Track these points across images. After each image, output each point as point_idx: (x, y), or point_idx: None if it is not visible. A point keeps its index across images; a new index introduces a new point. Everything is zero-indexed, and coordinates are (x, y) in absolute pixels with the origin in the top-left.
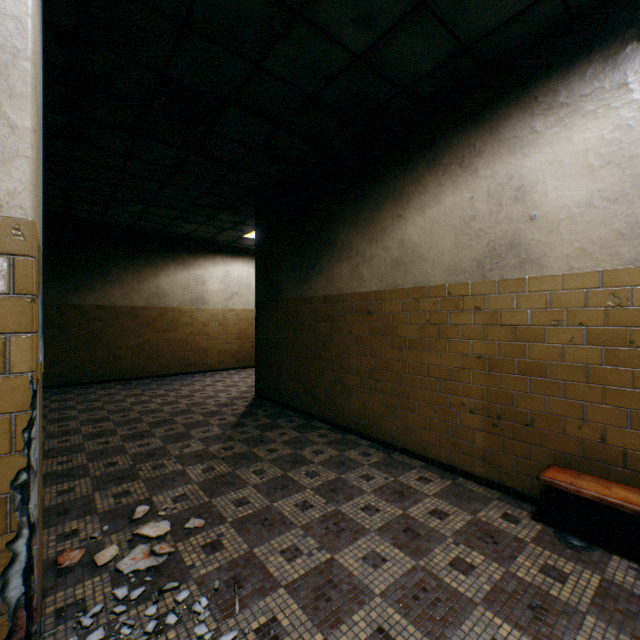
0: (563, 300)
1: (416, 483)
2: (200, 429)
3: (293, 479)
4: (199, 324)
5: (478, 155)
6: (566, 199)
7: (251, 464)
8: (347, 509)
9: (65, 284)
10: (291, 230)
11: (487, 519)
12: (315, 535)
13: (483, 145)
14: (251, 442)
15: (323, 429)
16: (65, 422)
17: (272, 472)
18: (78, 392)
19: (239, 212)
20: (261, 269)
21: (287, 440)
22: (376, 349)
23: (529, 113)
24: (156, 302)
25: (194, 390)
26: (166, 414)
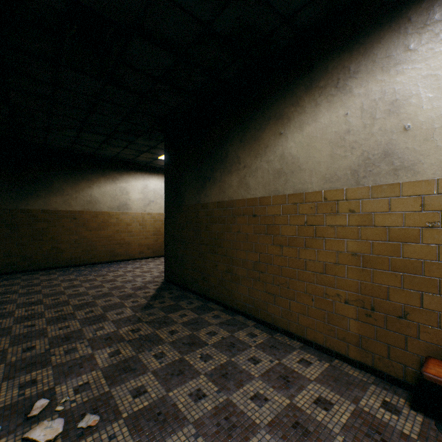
0: (438, 203)
1: (298, 366)
2: (115, 311)
3: (189, 363)
4: (124, 224)
5: (352, 76)
6: (441, 109)
7: (153, 347)
8: (237, 399)
9: (16, 193)
10: (191, 150)
11: (369, 409)
12: (207, 434)
13: (357, 67)
14: (156, 324)
15: (216, 310)
16: (4, 305)
17: (171, 355)
18: (25, 278)
19: (152, 138)
20: (168, 181)
21: (186, 321)
22: (260, 245)
23: (403, 33)
24: (90, 207)
25: (117, 275)
26: (90, 297)
